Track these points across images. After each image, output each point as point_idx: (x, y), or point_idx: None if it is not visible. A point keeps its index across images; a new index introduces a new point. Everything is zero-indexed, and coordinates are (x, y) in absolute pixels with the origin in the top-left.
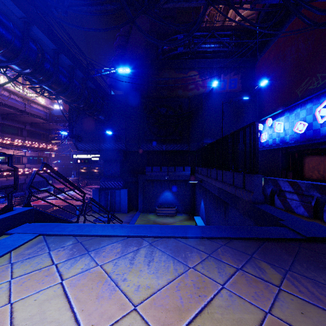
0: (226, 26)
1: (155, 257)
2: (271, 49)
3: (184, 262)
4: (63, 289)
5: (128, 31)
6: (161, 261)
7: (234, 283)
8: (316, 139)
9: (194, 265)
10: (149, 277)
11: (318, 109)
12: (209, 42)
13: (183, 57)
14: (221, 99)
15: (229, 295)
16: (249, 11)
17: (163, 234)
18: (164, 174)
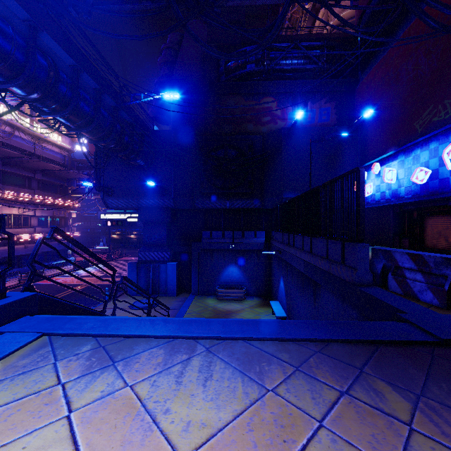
0: (315, 34)
1: (214, 372)
2: (378, 66)
3: (258, 380)
4: (71, 427)
5: (178, 42)
6: (223, 378)
7: (337, 418)
8: (443, 192)
9: (274, 385)
10: (205, 407)
11: (447, 150)
12: (291, 57)
13: (254, 78)
14: (308, 136)
15: (331, 440)
16: (347, 14)
17: (227, 333)
18: (228, 242)
